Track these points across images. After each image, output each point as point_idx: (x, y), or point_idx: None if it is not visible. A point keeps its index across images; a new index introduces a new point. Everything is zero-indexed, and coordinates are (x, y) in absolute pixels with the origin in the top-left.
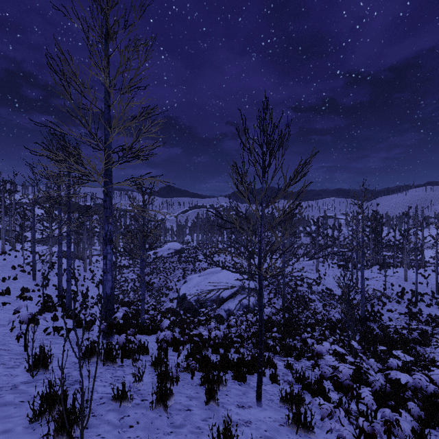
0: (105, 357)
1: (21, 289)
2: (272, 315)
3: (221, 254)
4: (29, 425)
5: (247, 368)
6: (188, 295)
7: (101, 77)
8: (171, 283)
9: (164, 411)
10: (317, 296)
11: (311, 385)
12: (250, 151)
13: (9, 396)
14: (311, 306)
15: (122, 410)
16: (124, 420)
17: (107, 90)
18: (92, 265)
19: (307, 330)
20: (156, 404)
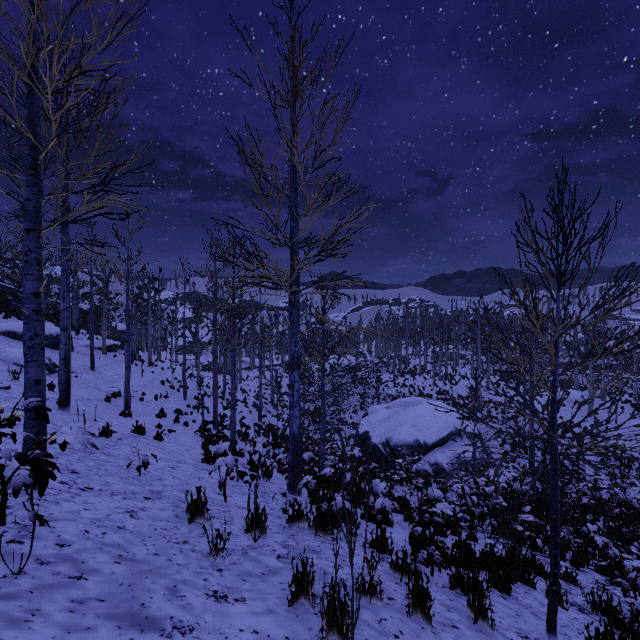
0: (317, 525)
1: (175, 410)
2: (513, 481)
3: (416, 376)
4: (288, 608)
5: (505, 571)
6: (372, 435)
7: (292, 155)
8: (345, 414)
9: (425, 622)
10: (594, 458)
11: (629, 624)
12: (537, 253)
13: (248, 564)
14: (583, 474)
15: (374, 609)
16: (384, 625)
17: (294, 168)
18: (242, 383)
19: (587, 517)
20: (413, 609)
